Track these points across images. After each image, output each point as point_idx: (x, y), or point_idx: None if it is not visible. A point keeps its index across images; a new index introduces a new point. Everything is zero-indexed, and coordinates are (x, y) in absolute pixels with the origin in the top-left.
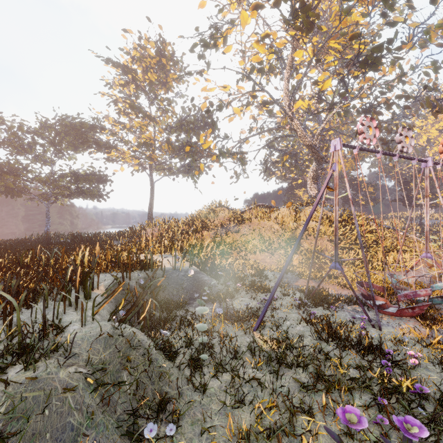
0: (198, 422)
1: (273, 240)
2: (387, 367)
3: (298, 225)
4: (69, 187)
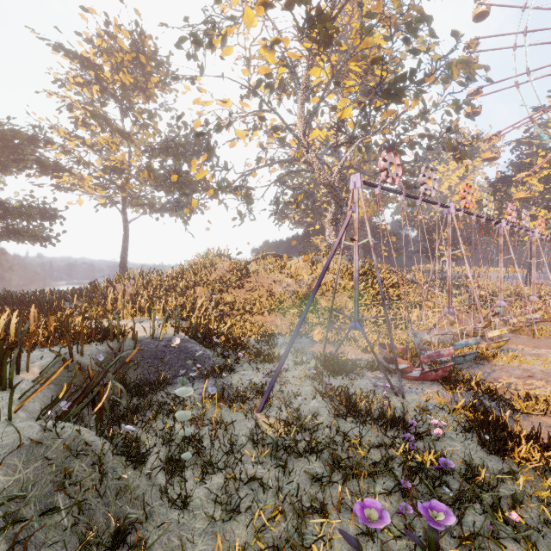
0: None
1: (285, 297)
2: (411, 441)
3: (315, 279)
4: None
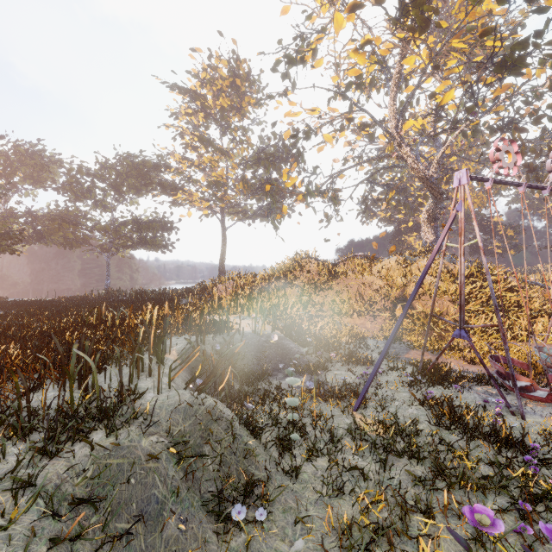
0: (290, 510)
1: (376, 300)
2: (533, 465)
3: (409, 282)
4: (131, 237)
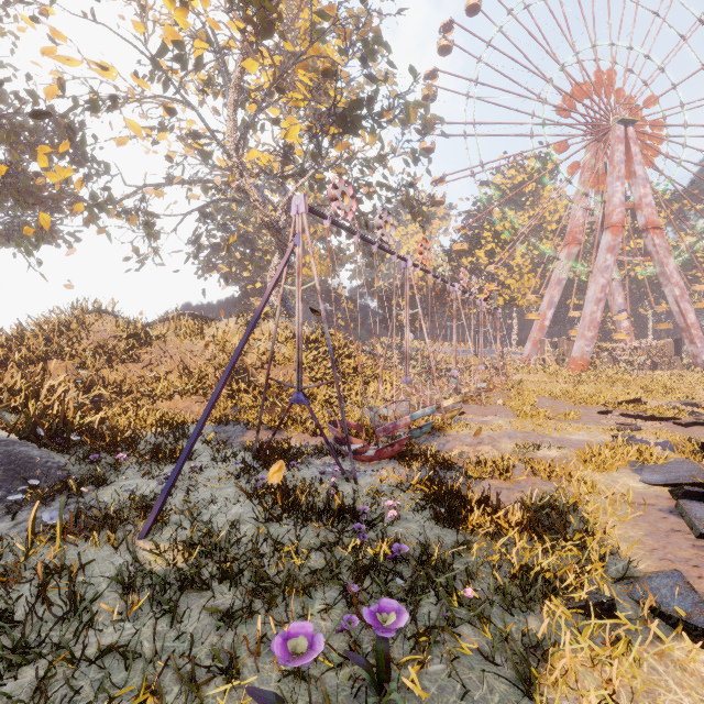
0: None
1: (207, 372)
2: (362, 532)
3: (251, 348)
4: None
